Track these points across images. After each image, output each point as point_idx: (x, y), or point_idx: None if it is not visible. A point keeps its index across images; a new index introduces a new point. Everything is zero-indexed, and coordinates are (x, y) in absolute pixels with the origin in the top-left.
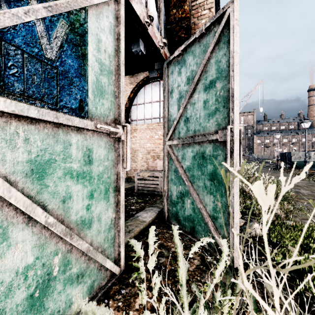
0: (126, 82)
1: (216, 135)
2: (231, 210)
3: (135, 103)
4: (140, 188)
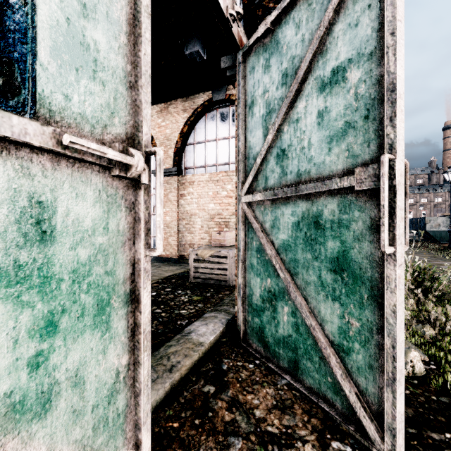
0: (177, 109)
1: (350, 177)
2: (387, 340)
3: (191, 141)
4: (197, 275)
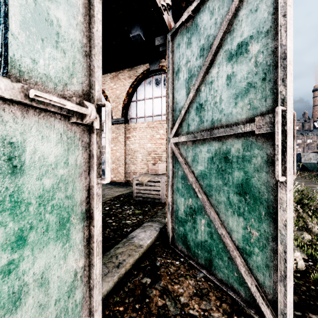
0: (124, 76)
1: (251, 124)
2: (280, 247)
3: (134, 99)
4: (139, 194)
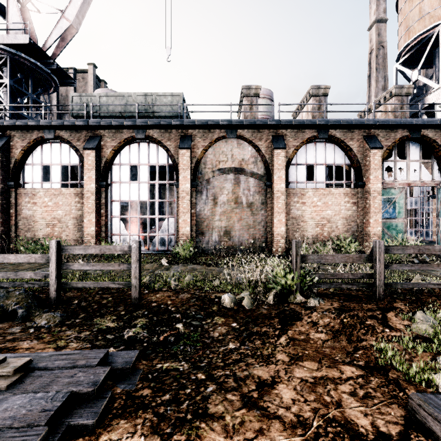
0: None
1: None
2: None
3: None
4: None
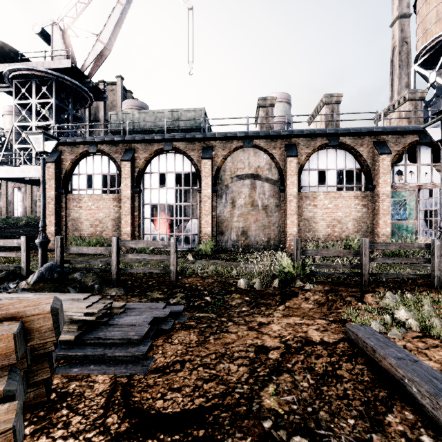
0: None
1: None
2: None
3: None
4: None
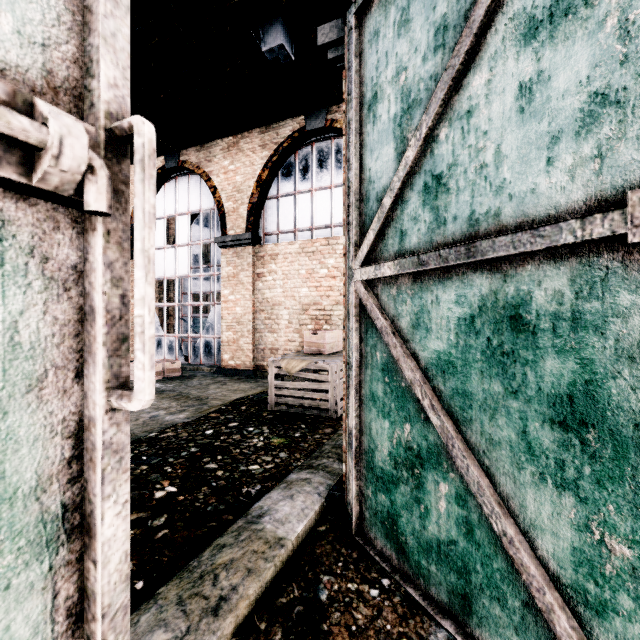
0: (252, 145)
1: (610, 215)
2: None
3: (274, 193)
4: (281, 399)
